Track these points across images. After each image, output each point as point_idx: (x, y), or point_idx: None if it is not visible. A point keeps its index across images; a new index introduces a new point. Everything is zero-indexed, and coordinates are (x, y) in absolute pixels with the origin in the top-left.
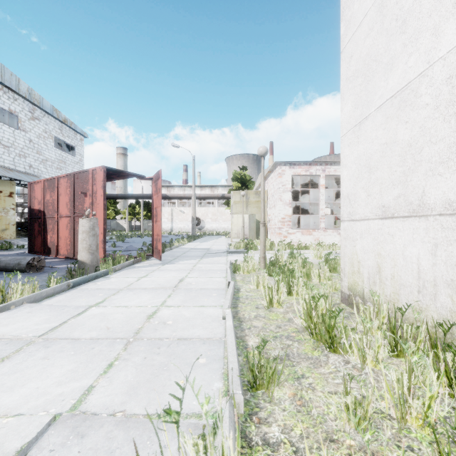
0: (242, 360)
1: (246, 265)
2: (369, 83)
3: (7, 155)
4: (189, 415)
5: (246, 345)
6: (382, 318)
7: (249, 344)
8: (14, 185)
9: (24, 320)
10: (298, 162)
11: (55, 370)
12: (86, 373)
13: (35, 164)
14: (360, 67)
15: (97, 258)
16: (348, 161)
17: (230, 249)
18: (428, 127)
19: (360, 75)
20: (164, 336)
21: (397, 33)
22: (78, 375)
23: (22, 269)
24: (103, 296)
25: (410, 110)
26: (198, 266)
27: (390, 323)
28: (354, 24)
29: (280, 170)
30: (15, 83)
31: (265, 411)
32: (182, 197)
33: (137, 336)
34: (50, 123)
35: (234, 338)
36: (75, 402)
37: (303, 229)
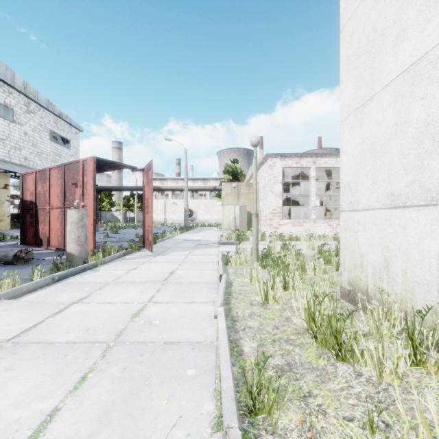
0: (237, 372)
1: (238, 257)
2: (374, 60)
3: (2, 148)
4: None
5: (240, 351)
6: (394, 320)
7: (244, 350)
8: (9, 177)
9: None
10: (289, 154)
11: (18, 385)
12: (53, 390)
13: (31, 156)
14: (363, 44)
15: (86, 250)
16: (348, 147)
17: (222, 240)
18: None
19: (364, 53)
20: (149, 339)
21: None
22: (42, 392)
23: (9, 261)
24: (88, 290)
25: (427, 85)
26: (189, 257)
27: (408, 328)
28: None
29: (271, 162)
30: (10, 77)
31: None
32: (175, 189)
33: (118, 339)
34: (45, 117)
35: (227, 344)
36: (31, 433)
37: (293, 221)
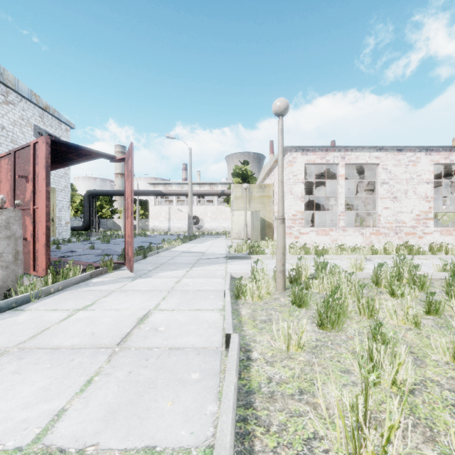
0: None
1: (256, 286)
2: None
3: None
4: None
5: None
6: None
7: None
8: None
9: None
10: (313, 147)
11: None
12: None
13: None
14: None
15: (17, 275)
16: None
17: (230, 252)
18: None
19: None
20: None
21: None
22: None
23: None
24: None
25: None
26: (183, 281)
27: None
28: None
29: (290, 157)
30: None
31: None
32: (178, 193)
33: None
34: (28, 109)
35: None
36: None
37: (318, 228)
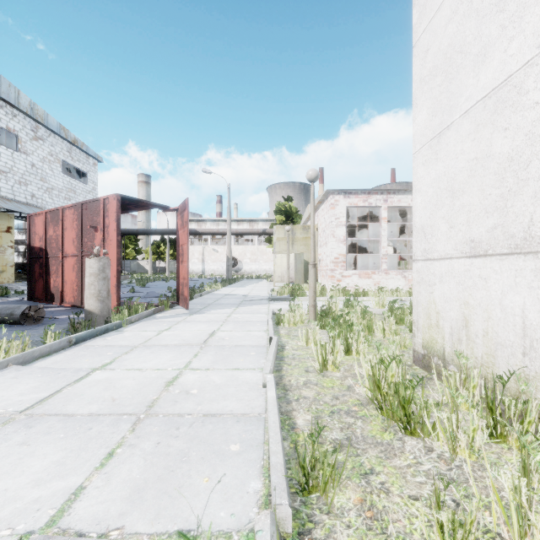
0: (289, 447)
1: (292, 315)
2: (452, 82)
3: (4, 182)
4: (213, 535)
5: (293, 424)
6: (473, 388)
7: (297, 423)
8: (13, 218)
9: (5, 389)
10: (355, 190)
11: (35, 461)
12: (76, 467)
13: (39, 193)
14: (439, 62)
15: (109, 307)
16: (422, 184)
17: (272, 295)
18: (538, 134)
19: (440, 73)
20: (186, 411)
21: (493, 12)
22: (64, 469)
23: (15, 321)
24: (112, 355)
25: (510, 113)
26: (233, 316)
27: (487, 396)
28: (431, 8)
29: (333, 200)
30: (14, 96)
31: (322, 528)
32: (215, 232)
33: (150, 411)
34: (56, 144)
35: (277, 415)
36: (54, 512)
37: (360, 271)
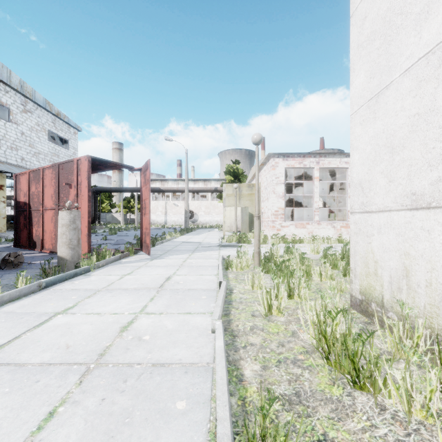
0: (236, 405)
1: (239, 261)
2: (391, 44)
3: None
4: None
5: (241, 375)
6: (417, 338)
7: (244, 374)
8: (5, 178)
9: None
10: (292, 154)
11: None
12: (11, 431)
13: (28, 157)
14: (377, 27)
15: (79, 254)
16: (360, 142)
17: (223, 242)
18: None
19: (378, 37)
20: (136, 360)
21: None
22: None
23: None
24: (76, 298)
25: None
26: (188, 261)
27: (440, 352)
28: None
29: (273, 162)
30: (6, 75)
31: None
32: (175, 190)
33: (100, 360)
34: (42, 116)
35: (225, 370)
36: None
37: (296, 222)
